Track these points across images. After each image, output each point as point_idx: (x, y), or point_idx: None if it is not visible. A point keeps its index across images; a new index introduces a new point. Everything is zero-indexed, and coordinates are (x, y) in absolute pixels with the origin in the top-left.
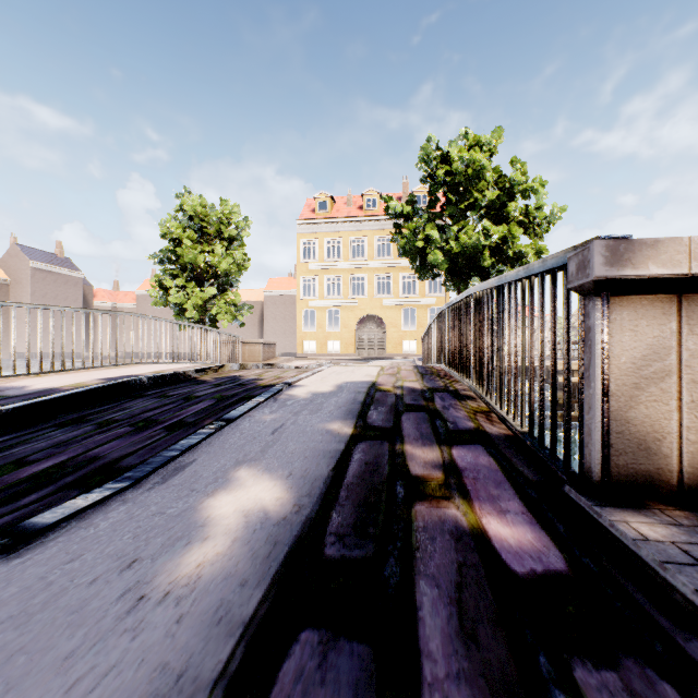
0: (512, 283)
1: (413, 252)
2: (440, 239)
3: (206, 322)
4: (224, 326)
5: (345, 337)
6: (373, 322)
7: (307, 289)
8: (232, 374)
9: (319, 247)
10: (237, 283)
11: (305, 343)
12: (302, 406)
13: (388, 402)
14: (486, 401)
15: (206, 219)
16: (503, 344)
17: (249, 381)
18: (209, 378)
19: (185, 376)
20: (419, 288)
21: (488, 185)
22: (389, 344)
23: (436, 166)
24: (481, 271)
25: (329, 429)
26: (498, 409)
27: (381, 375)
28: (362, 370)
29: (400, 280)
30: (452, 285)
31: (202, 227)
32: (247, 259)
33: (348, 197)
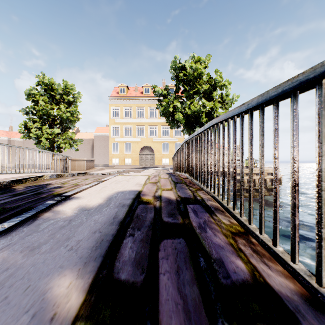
0: (280, 98)
1: (168, 114)
2: (181, 107)
3: (55, 148)
4: (64, 150)
5: (134, 157)
6: (148, 149)
7: (114, 132)
8: (45, 182)
9: (120, 111)
10: (74, 127)
11: (114, 159)
12: (53, 231)
13: (147, 221)
14: (238, 218)
15: (54, 91)
16: (263, 165)
17: (49, 189)
18: (21, 187)
19: (1, 186)
20: (170, 133)
21: (204, 82)
22: (156, 160)
23: (179, 71)
24: (200, 124)
25: (48, 298)
26: (257, 232)
27: (146, 184)
28: (135, 179)
29: (161, 129)
30: (186, 131)
31: (52, 95)
32: (78, 114)
33: (135, 87)
